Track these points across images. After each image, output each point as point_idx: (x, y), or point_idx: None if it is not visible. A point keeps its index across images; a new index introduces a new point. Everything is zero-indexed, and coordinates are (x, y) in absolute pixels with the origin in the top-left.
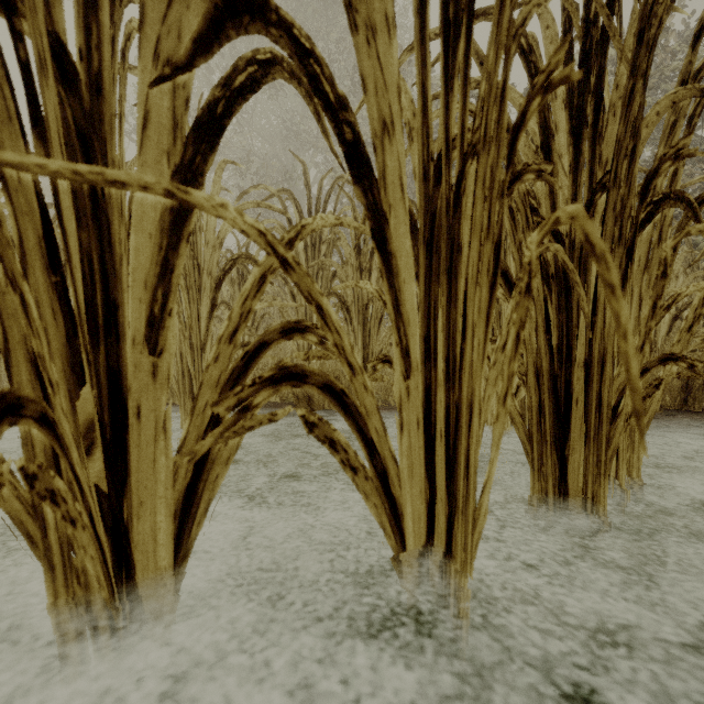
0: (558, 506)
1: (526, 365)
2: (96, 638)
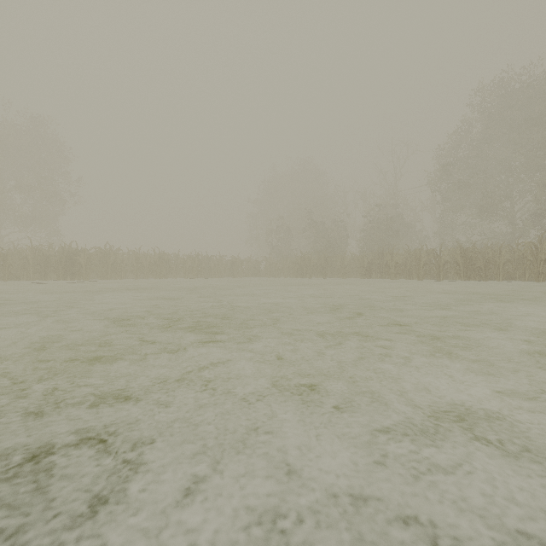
0: None
1: None
2: (538, 285)
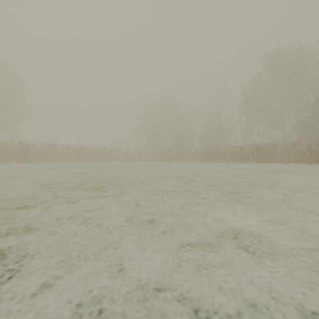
0: (317, 165)
1: (315, 159)
2: (296, 165)
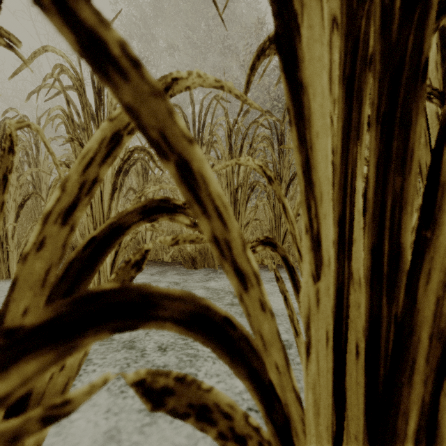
0: None
1: None
2: None
